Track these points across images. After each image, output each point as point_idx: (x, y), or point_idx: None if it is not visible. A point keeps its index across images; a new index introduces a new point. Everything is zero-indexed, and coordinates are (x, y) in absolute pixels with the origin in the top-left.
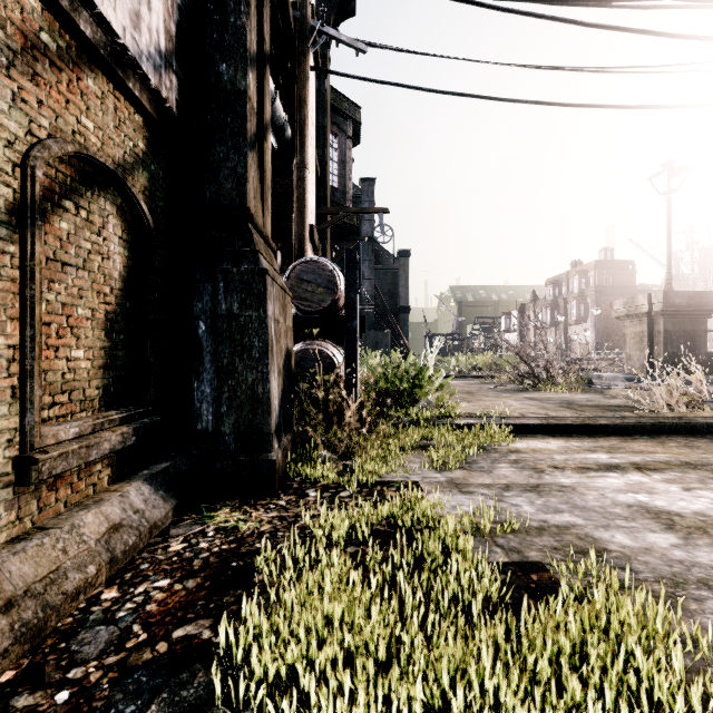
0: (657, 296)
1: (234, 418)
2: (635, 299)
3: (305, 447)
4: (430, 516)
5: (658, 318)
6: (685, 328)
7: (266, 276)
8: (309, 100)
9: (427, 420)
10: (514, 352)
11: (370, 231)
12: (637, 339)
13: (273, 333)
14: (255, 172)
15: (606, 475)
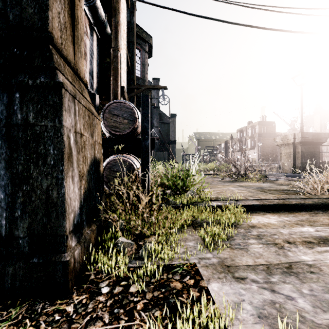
0: (298, 135)
1: (28, 222)
2: (287, 136)
3: (109, 230)
4: None
5: (298, 145)
6: (310, 150)
7: (62, 89)
8: (120, 10)
9: (192, 203)
10: (230, 162)
11: (157, 103)
12: (287, 155)
13: (72, 143)
14: (62, 10)
15: (328, 249)
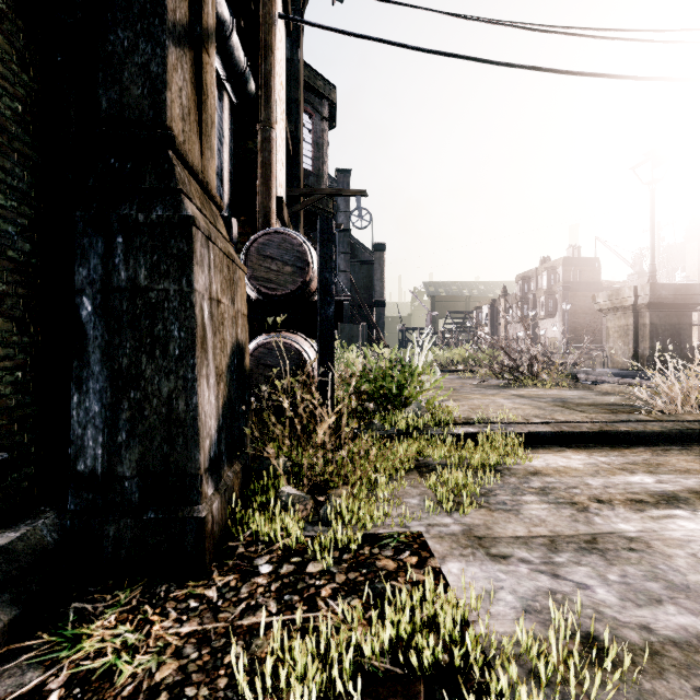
0: (644, 288)
1: (139, 451)
2: (620, 291)
3: (263, 476)
4: (470, 649)
5: (644, 310)
6: (671, 321)
7: (193, 228)
8: (276, 48)
9: (418, 429)
10: (498, 346)
11: (345, 223)
12: (622, 332)
13: (207, 318)
14: (185, 82)
15: (673, 513)
